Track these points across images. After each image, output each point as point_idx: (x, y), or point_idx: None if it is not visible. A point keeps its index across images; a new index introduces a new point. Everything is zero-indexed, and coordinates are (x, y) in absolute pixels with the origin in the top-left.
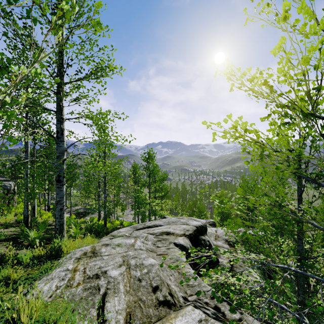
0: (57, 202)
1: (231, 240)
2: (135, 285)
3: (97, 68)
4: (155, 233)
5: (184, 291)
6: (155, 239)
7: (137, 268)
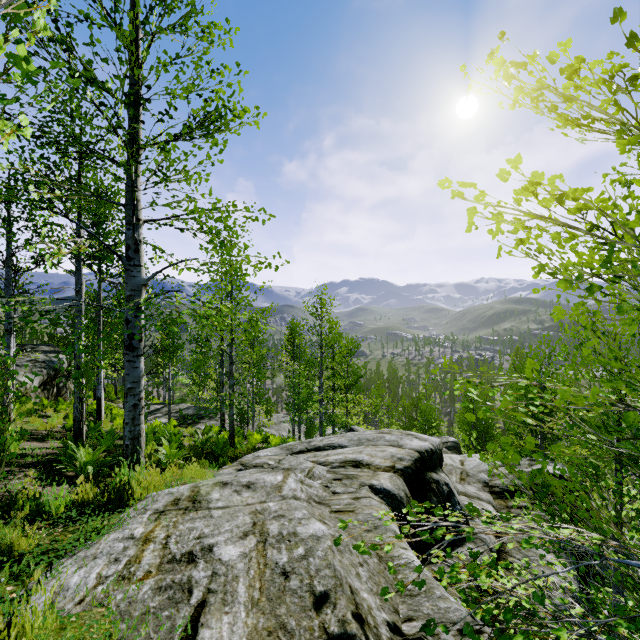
0: (128, 391)
1: (496, 483)
2: (274, 587)
3: (210, 115)
4: (329, 463)
5: (392, 607)
6: (329, 476)
7: (282, 543)
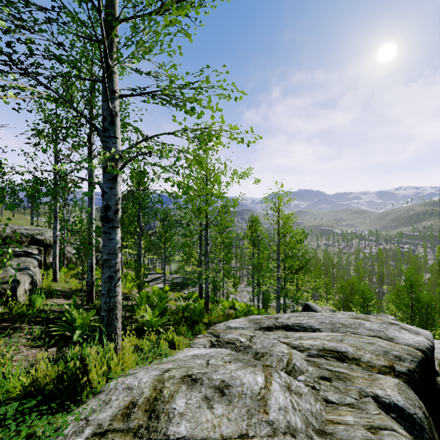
0: (104, 262)
1: None
2: None
3: None
4: (305, 348)
5: None
6: (311, 370)
7: None
